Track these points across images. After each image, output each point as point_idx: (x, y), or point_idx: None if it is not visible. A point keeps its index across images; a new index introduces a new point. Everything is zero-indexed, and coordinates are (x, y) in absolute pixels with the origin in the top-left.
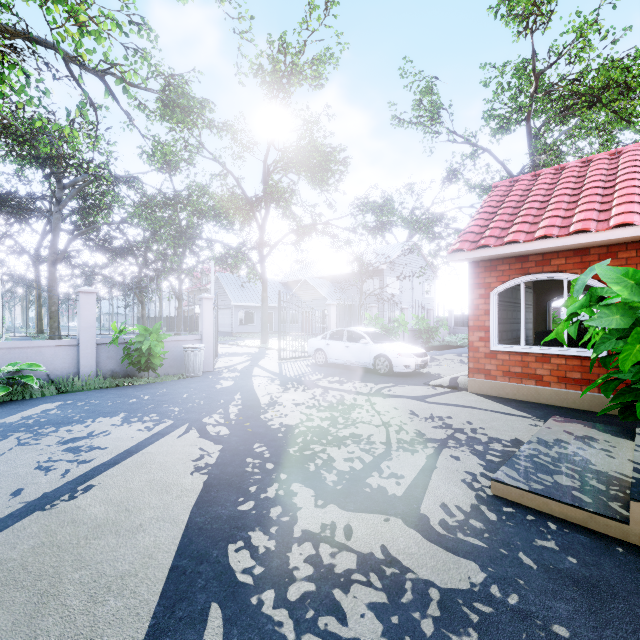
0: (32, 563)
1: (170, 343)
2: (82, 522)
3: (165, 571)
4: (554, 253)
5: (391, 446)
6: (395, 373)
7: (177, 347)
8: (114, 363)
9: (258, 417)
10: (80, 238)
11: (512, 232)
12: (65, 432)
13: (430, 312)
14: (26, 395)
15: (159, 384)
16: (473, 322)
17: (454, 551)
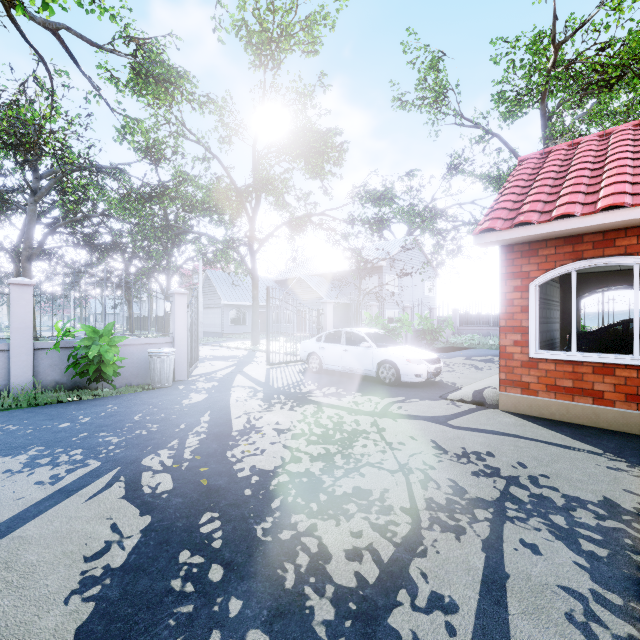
0: None
1: (133, 347)
2: None
3: None
4: (620, 230)
5: (419, 518)
6: (402, 382)
7: (142, 352)
8: (59, 372)
9: (223, 455)
10: (58, 232)
11: (562, 204)
12: None
13: (434, 311)
14: None
15: (113, 399)
16: (505, 322)
17: None
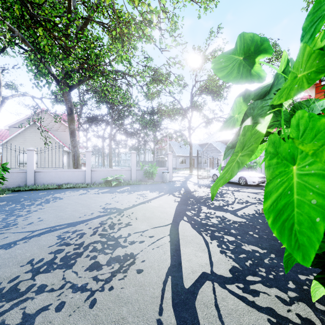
0: (148, 209)
1: (157, 170)
2: (153, 206)
3: (173, 212)
4: None
5: (234, 202)
6: (249, 185)
7: (159, 172)
8: (140, 176)
9: (190, 193)
10: (119, 130)
11: None
12: (137, 193)
13: None
14: (119, 184)
15: (155, 184)
16: None
17: (241, 218)
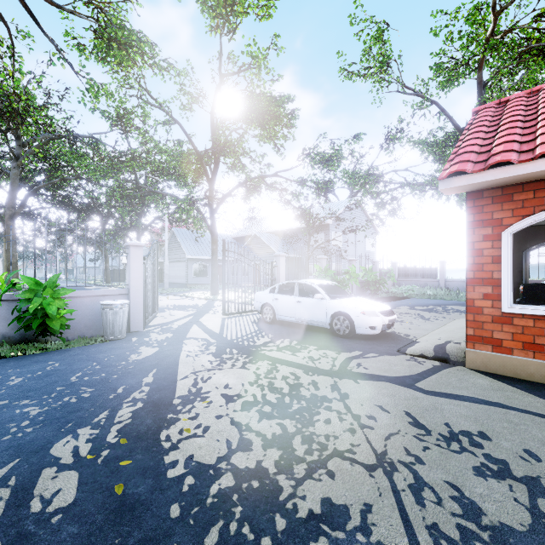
0: None
1: (86, 299)
2: None
3: None
4: None
5: None
6: (355, 333)
7: (96, 303)
8: (5, 325)
9: (155, 437)
10: (38, 193)
11: None
12: None
13: (376, 264)
14: None
15: (59, 353)
16: (473, 273)
17: None
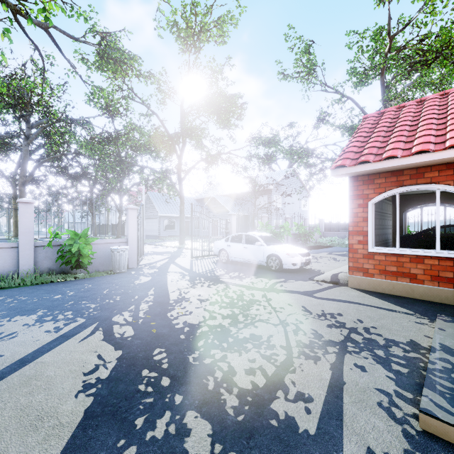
0: None
1: (100, 245)
2: None
3: None
4: (427, 167)
5: (292, 351)
6: (284, 269)
7: (106, 248)
8: (51, 262)
9: (165, 315)
10: (44, 165)
11: (389, 149)
12: None
13: (306, 221)
14: None
15: (88, 280)
16: (352, 228)
17: None
